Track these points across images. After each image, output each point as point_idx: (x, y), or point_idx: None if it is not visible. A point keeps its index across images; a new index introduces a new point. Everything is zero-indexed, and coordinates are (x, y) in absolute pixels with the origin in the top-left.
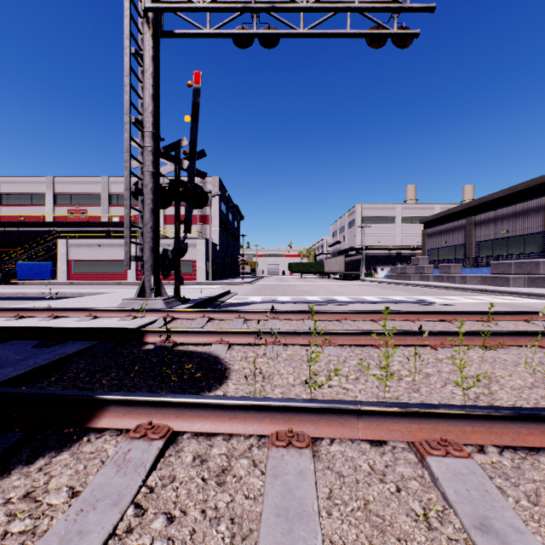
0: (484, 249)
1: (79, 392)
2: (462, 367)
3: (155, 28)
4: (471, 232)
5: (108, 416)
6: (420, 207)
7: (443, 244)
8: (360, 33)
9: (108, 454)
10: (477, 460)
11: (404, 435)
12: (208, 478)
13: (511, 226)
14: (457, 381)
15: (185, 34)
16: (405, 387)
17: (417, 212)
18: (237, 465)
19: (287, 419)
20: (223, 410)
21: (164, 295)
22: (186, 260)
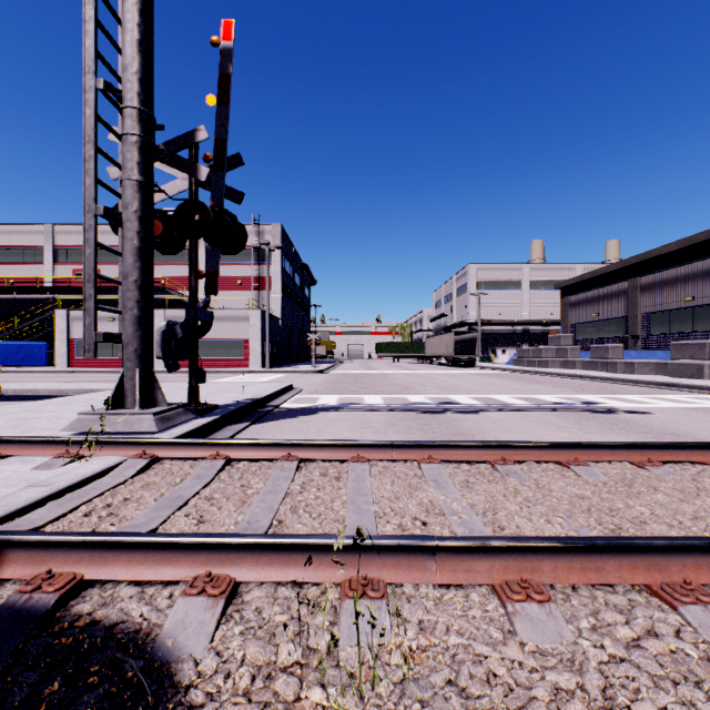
0: (657, 323)
1: None
2: None
3: None
4: (636, 300)
5: None
6: (554, 267)
7: (593, 317)
8: None
9: None
10: None
11: None
12: None
13: (698, 290)
14: None
15: None
16: None
17: (551, 274)
18: None
19: None
20: None
21: (161, 403)
22: (235, 339)
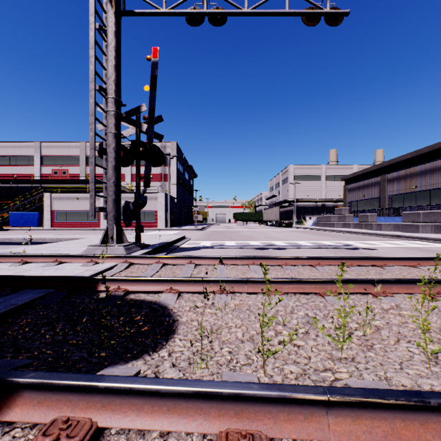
0: (396, 201)
1: None
2: (426, 328)
3: (117, 7)
4: (385, 188)
5: (20, 404)
6: (341, 167)
7: (361, 197)
8: (297, 12)
9: None
10: None
11: (387, 436)
12: None
13: (419, 182)
14: (420, 342)
15: (144, 13)
16: (358, 343)
17: (339, 171)
18: None
19: (239, 410)
20: (160, 397)
21: (125, 241)
22: (149, 210)
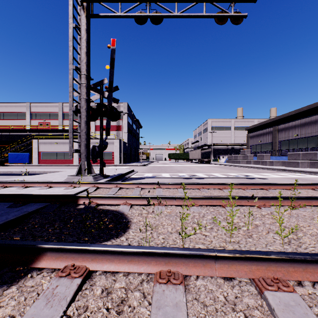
0: (284, 145)
1: (26, 243)
2: (281, 222)
3: (87, 12)
4: (276, 135)
5: (46, 259)
6: (245, 120)
7: (259, 142)
8: (211, 15)
9: (43, 288)
10: (298, 292)
11: (247, 273)
12: (111, 307)
13: (299, 131)
14: (278, 231)
15: (106, 16)
16: (243, 234)
17: (244, 123)
18: (132, 297)
19: (167, 261)
20: (123, 255)
21: (93, 173)
22: (108, 151)
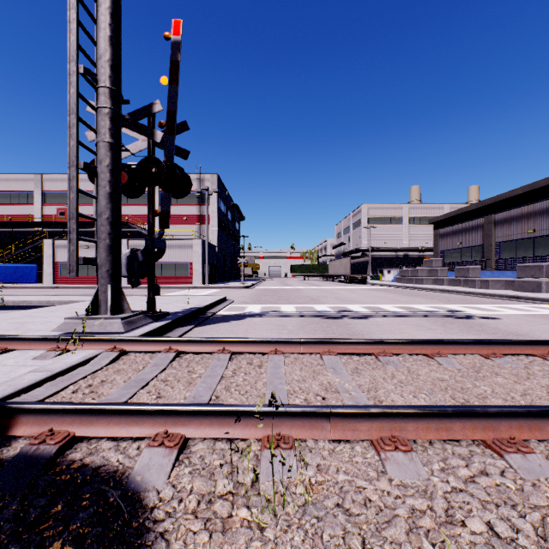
0: (506, 250)
1: None
2: None
3: None
4: (490, 232)
5: None
6: (428, 207)
7: (458, 245)
8: None
9: None
10: None
11: None
12: None
13: (538, 224)
14: None
15: None
16: None
17: (426, 212)
18: None
19: None
20: None
21: (127, 310)
22: (182, 262)
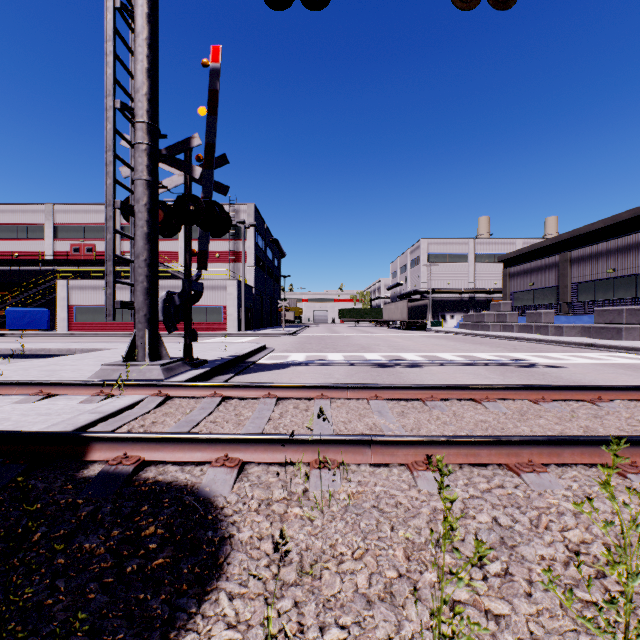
0: (583, 292)
1: None
2: None
3: None
4: (566, 272)
5: None
6: (497, 242)
7: (529, 287)
8: None
9: None
10: None
11: None
12: None
13: (619, 263)
14: None
15: None
16: None
17: (494, 248)
18: None
19: None
20: None
21: (165, 357)
22: (214, 305)
